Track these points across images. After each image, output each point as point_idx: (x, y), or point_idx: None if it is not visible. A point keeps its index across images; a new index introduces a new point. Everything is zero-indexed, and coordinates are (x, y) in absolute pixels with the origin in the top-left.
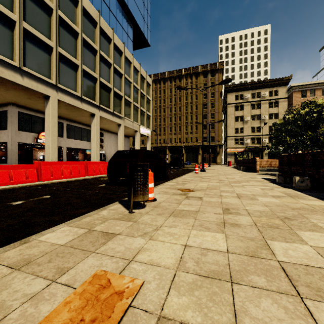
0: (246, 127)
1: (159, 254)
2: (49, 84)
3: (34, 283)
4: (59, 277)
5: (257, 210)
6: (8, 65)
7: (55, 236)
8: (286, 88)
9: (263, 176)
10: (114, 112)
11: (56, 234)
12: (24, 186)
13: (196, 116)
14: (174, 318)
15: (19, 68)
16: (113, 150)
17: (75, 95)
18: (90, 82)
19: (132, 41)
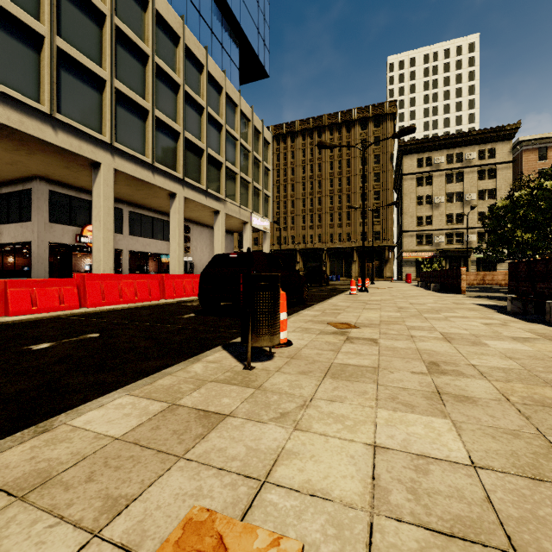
0: (437, 215)
1: (322, 467)
2: (100, 143)
3: (51, 538)
4: (108, 522)
5: (495, 366)
6: (32, 110)
7: (104, 416)
8: (509, 144)
9: (477, 300)
10: (208, 190)
11: (107, 413)
12: (56, 316)
13: (348, 197)
14: None
15: (50, 115)
16: (206, 256)
17: (143, 162)
18: (168, 139)
19: (238, 69)
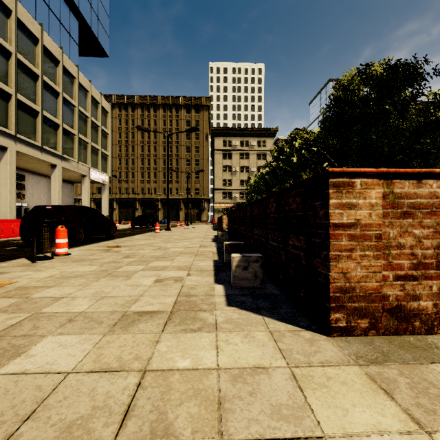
0: (235, 180)
1: (39, 275)
2: None
3: None
4: None
5: (152, 255)
6: None
7: None
8: (273, 140)
9: None
10: (44, 147)
11: None
12: None
13: (177, 161)
14: (28, 286)
15: None
16: (44, 202)
17: None
18: None
19: (78, 45)
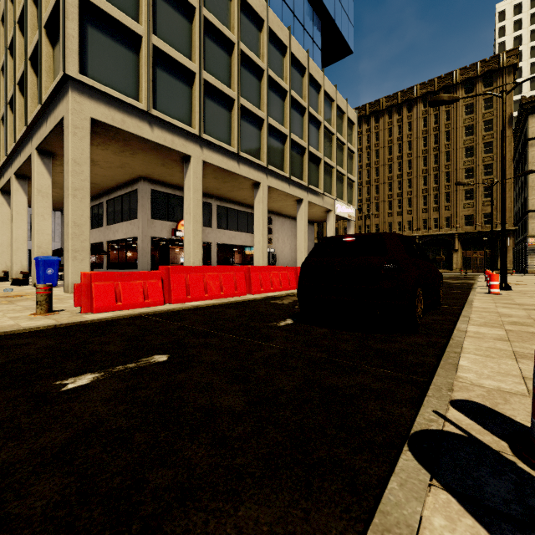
0: None
1: None
2: (190, 136)
3: None
4: None
5: None
6: (132, 109)
7: None
8: None
9: None
10: (292, 178)
11: None
12: (137, 315)
13: (447, 175)
14: None
15: (147, 112)
16: (288, 247)
17: (229, 152)
18: (252, 127)
19: (320, 50)
